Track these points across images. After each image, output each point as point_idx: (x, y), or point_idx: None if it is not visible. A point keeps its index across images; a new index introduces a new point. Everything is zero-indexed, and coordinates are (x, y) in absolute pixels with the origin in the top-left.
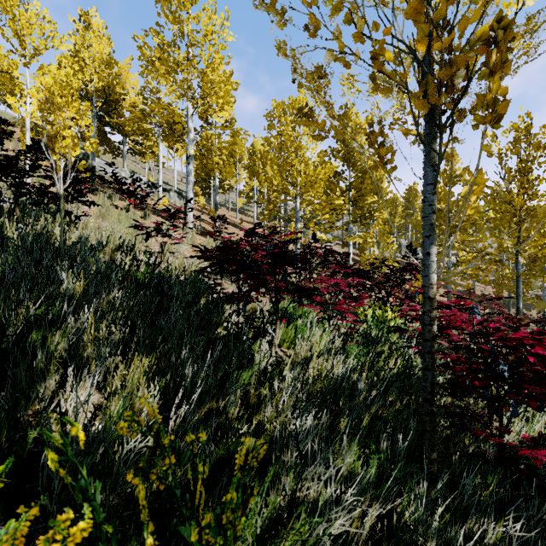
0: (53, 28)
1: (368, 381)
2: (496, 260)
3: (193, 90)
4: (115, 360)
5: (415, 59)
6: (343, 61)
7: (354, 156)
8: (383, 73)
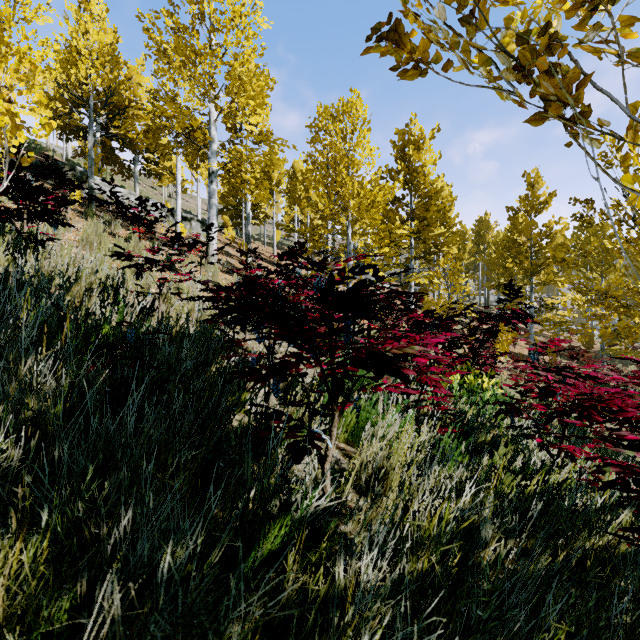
0: None
1: (499, 525)
2: (622, 305)
3: (216, 86)
4: None
5: None
6: None
7: (417, 177)
8: None
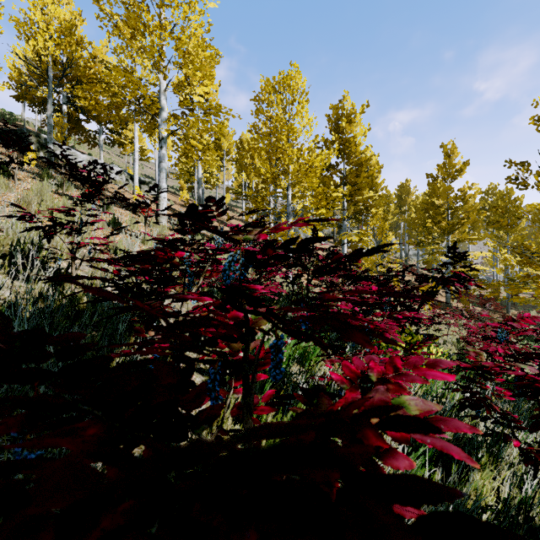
0: None
1: None
2: None
3: (163, 56)
4: None
5: None
6: None
7: (349, 147)
8: None
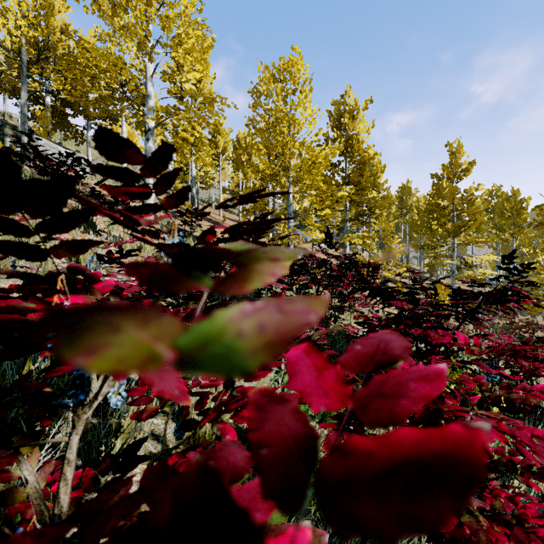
0: None
1: None
2: None
3: (149, 35)
4: None
5: None
6: None
7: (352, 145)
8: None
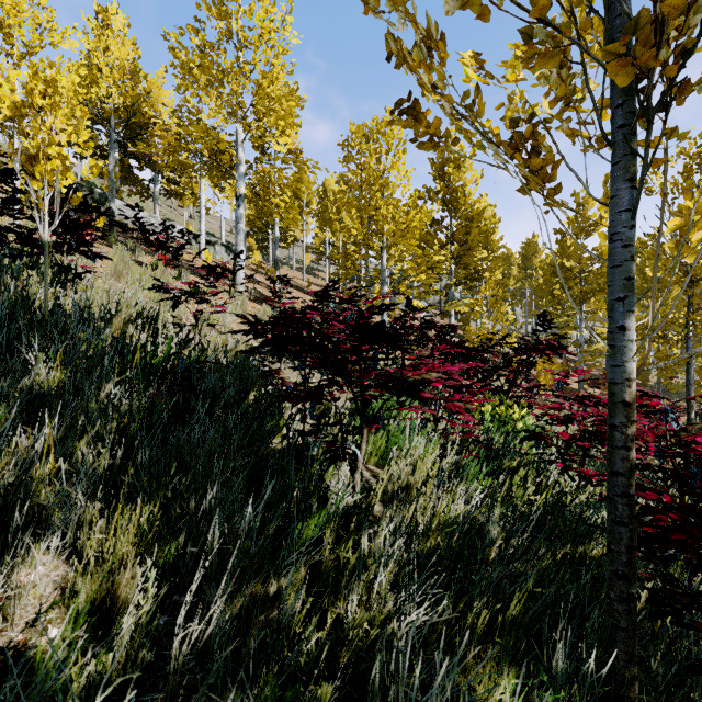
0: (50, 17)
1: (504, 526)
2: (659, 336)
3: (244, 106)
4: (92, 510)
5: (591, 9)
6: (477, 7)
7: (457, 198)
8: (547, 23)
